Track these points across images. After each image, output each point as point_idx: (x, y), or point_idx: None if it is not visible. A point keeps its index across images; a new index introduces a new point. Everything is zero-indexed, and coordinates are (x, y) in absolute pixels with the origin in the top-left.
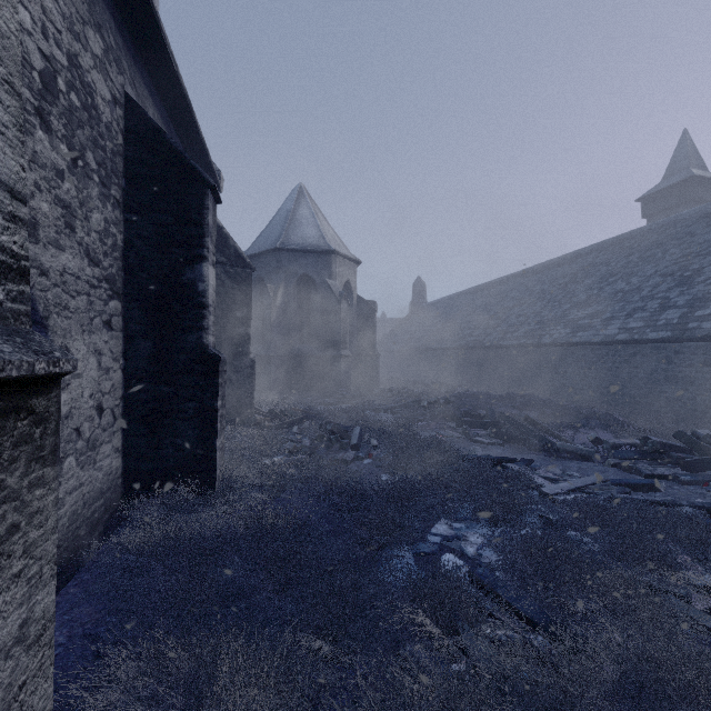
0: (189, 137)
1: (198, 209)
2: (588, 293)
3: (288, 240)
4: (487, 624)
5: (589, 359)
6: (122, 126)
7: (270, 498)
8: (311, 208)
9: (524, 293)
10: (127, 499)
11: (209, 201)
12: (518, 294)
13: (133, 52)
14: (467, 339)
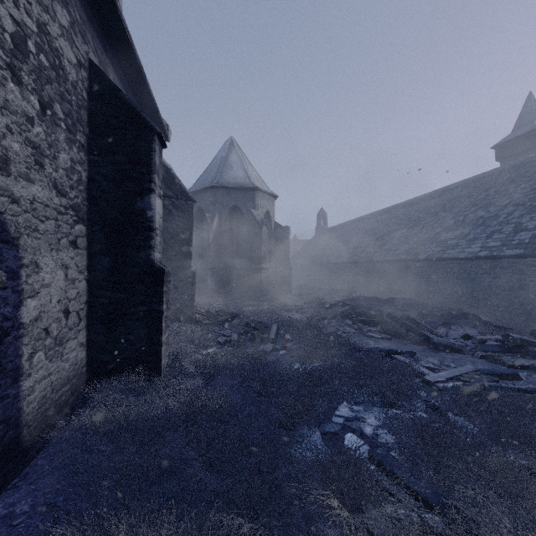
0: (143, 97)
1: (147, 151)
2: (455, 220)
3: (222, 180)
4: (387, 505)
5: (456, 271)
6: (86, 85)
7: (205, 382)
8: (239, 155)
9: (404, 220)
10: (90, 383)
11: (156, 145)
12: (399, 221)
13: (96, 27)
14: (359, 255)
